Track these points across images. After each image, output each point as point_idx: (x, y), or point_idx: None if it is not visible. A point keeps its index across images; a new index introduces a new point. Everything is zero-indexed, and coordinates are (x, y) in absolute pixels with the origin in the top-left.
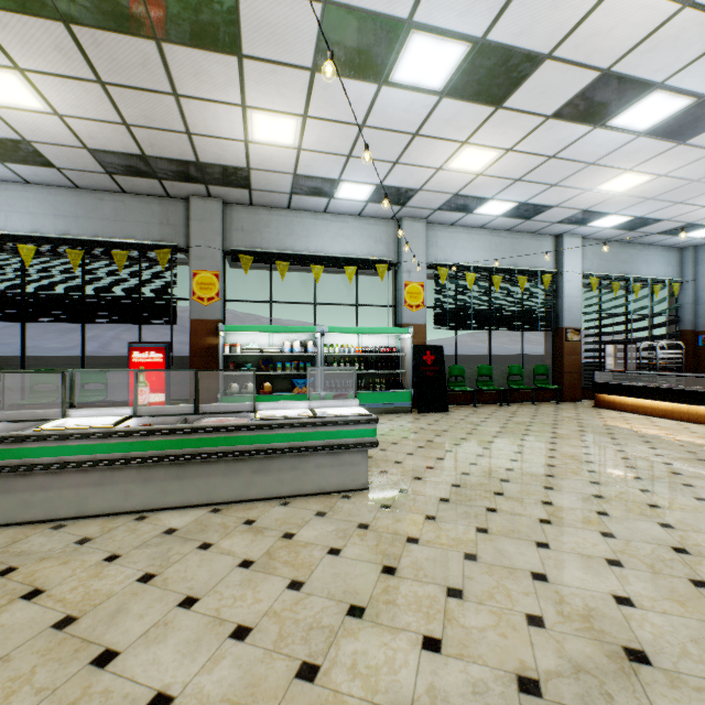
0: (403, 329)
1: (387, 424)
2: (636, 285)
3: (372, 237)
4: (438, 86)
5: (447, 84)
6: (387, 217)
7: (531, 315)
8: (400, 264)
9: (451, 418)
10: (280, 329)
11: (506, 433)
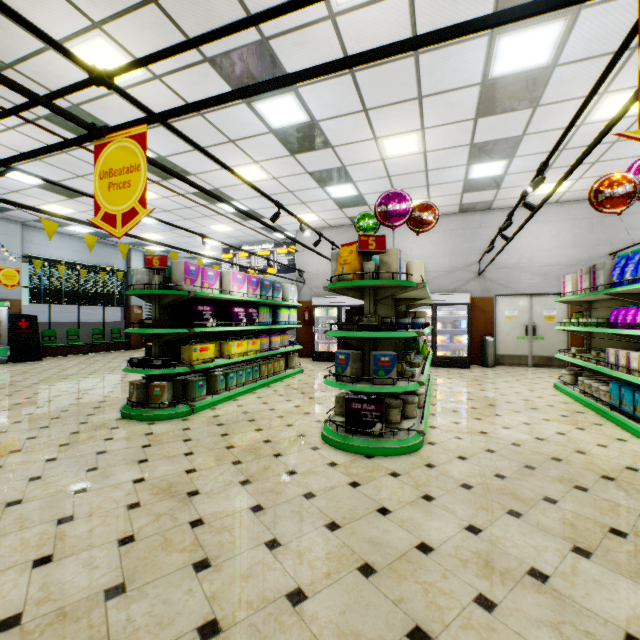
0: (0, 303)
1: None
2: None
3: None
4: (33, 184)
5: (39, 185)
6: None
7: (110, 296)
8: None
9: (44, 362)
10: None
11: (81, 364)
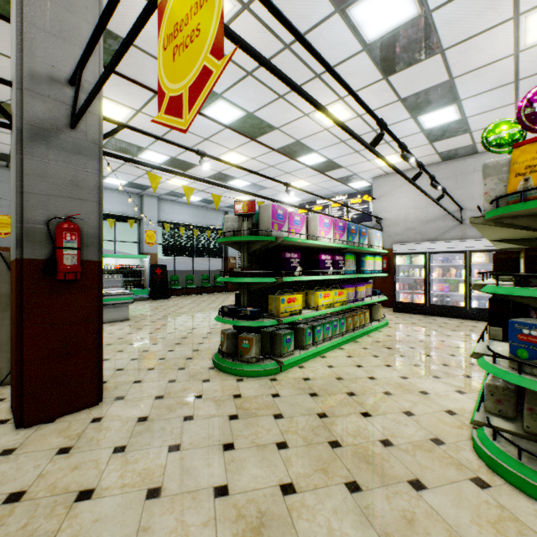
0: (144, 256)
1: (135, 305)
2: None
3: (125, 203)
4: (159, 162)
5: (163, 163)
6: (134, 193)
7: (213, 250)
8: (142, 220)
9: (170, 300)
10: None
11: (193, 303)
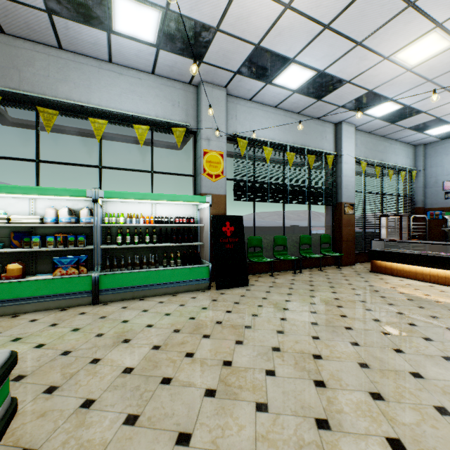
0: (200, 197)
1: (174, 316)
2: (390, 170)
3: (169, 99)
4: None
5: None
6: (185, 80)
7: (317, 191)
8: (199, 131)
9: (252, 296)
10: (27, 191)
11: (324, 327)
